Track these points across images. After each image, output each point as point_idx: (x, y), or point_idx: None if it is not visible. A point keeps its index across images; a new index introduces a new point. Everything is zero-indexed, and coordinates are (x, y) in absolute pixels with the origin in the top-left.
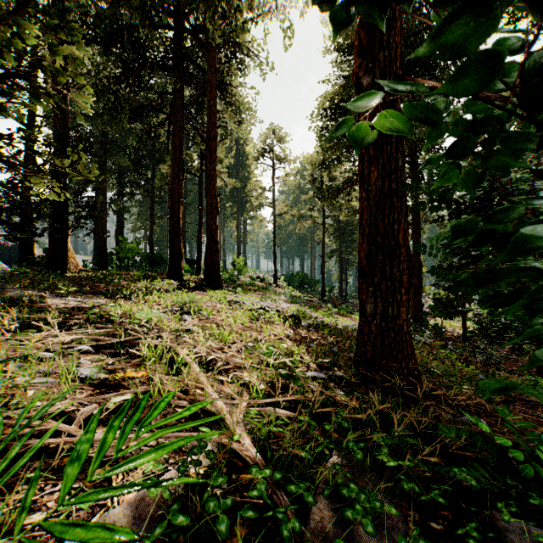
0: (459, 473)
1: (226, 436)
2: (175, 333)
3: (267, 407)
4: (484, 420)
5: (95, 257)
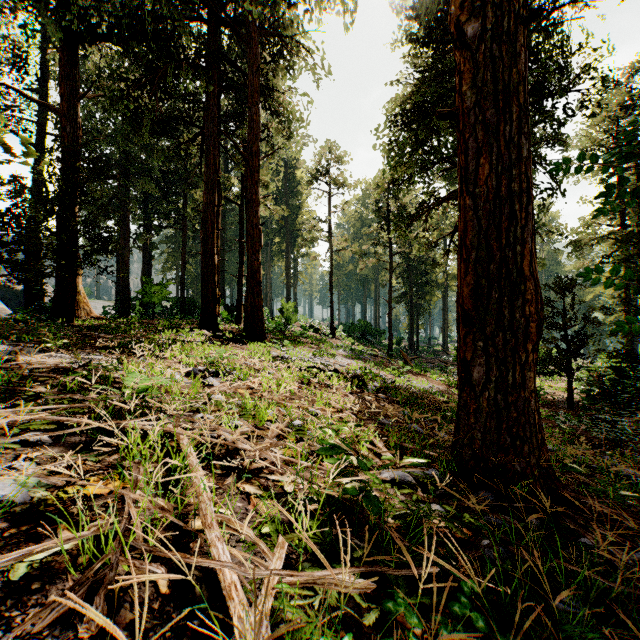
0: None
1: None
2: (180, 411)
3: None
4: None
5: (117, 303)
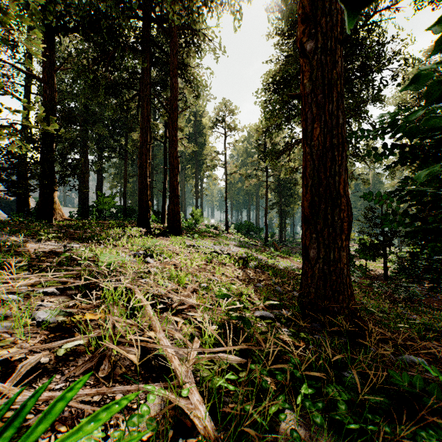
0: (427, 437)
1: (168, 408)
2: (134, 275)
3: (218, 353)
4: (421, 358)
5: (79, 209)
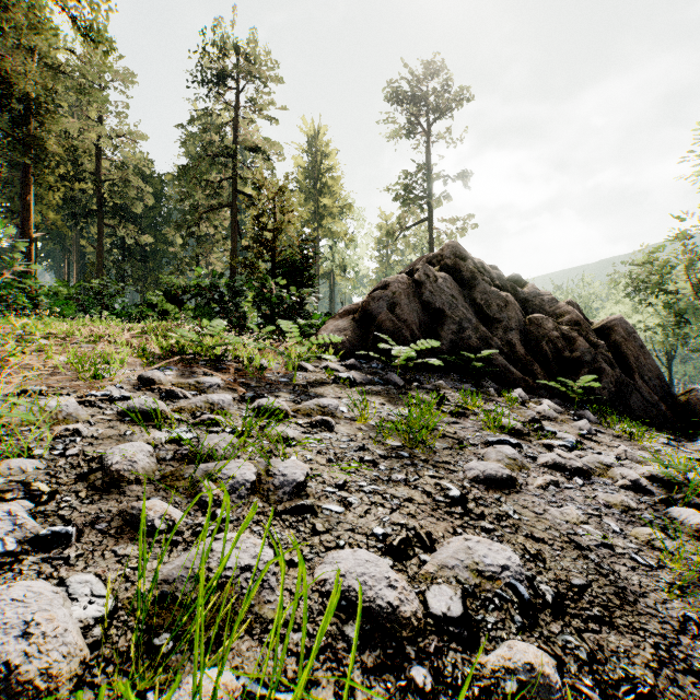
0: None
1: None
2: None
3: None
4: None
5: None
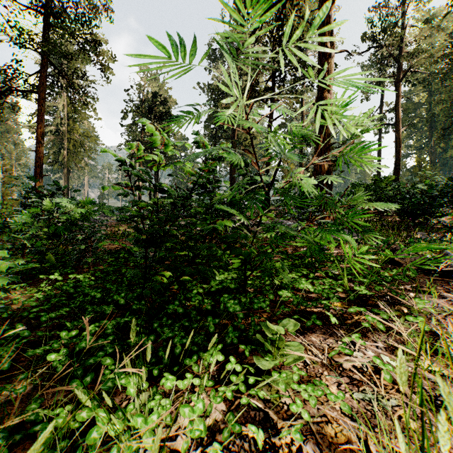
0: None
1: None
2: None
3: None
4: None
5: None
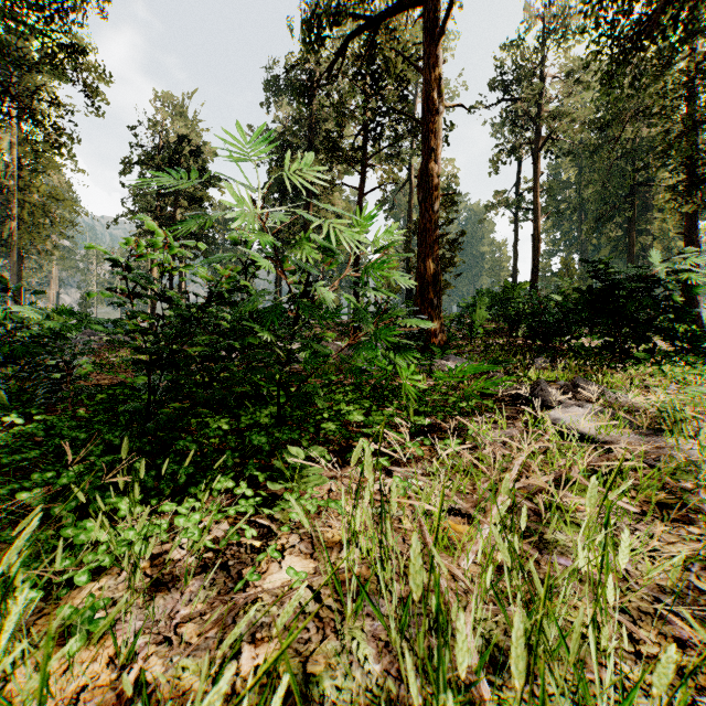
0: None
1: None
2: None
3: None
4: None
5: None
